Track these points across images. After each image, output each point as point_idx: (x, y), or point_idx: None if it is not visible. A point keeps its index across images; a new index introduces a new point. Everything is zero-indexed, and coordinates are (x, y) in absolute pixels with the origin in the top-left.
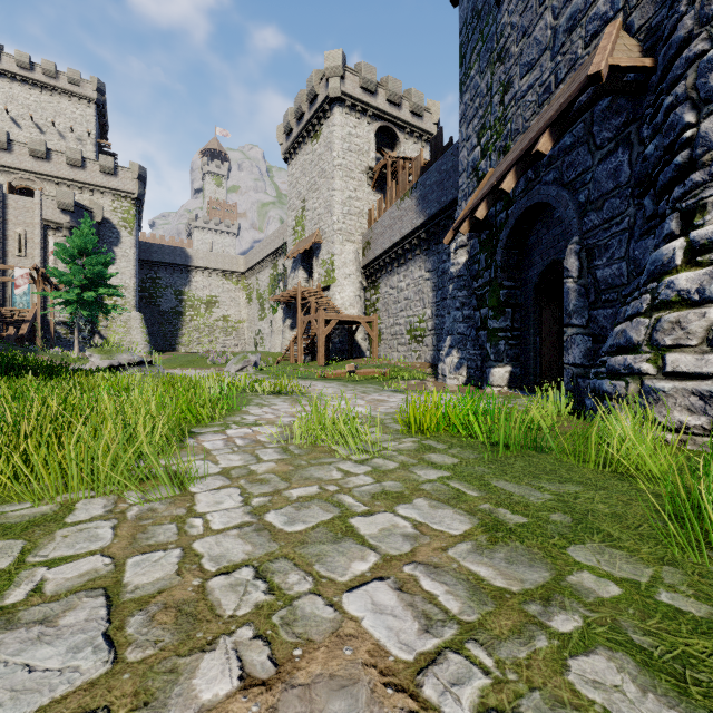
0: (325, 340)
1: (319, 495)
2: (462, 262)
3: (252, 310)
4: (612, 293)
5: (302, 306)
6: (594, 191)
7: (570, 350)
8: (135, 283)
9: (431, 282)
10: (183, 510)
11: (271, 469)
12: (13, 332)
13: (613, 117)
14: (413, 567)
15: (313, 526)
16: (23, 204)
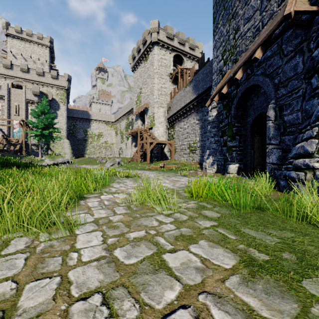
0: (150, 152)
1: (145, 237)
2: (214, 115)
3: (117, 138)
4: (293, 128)
5: (140, 137)
6: (283, 77)
7: (270, 156)
8: (66, 127)
9: (199, 125)
10: (68, 246)
11: (120, 219)
12: (13, 148)
13: (293, 40)
14: (205, 296)
15: (141, 260)
16: (17, 92)
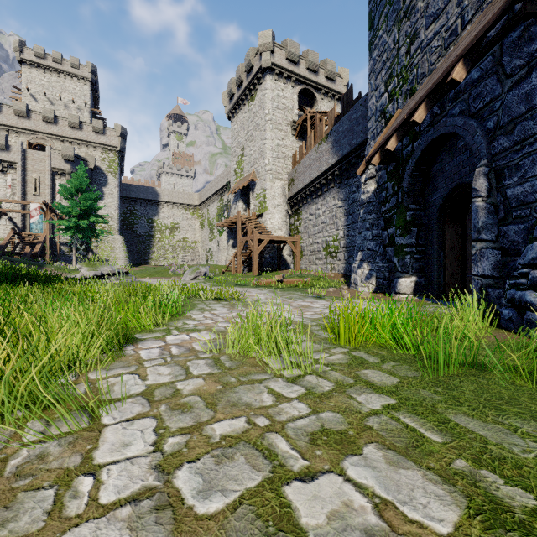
0: (259, 255)
1: (246, 434)
2: (372, 190)
3: (204, 233)
4: (524, 209)
5: (241, 230)
6: (503, 116)
7: (479, 262)
8: (118, 214)
9: (343, 209)
10: (77, 459)
11: (197, 389)
12: (29, 250)
13: (525, 45)
14: None
15: (235, 501)
16: (38, 156)
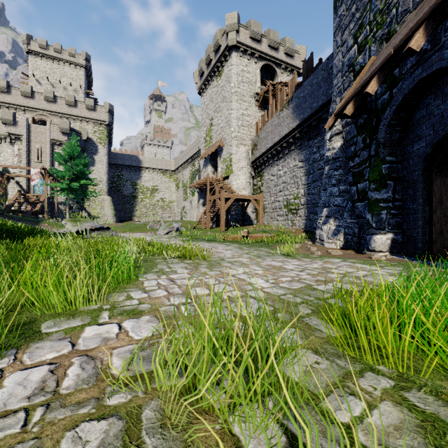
0: (226, 212)
1: None
2: (338, 146)
3: (179, 194)
4: None
5: (210, 190)
6: None
7: None
8: (107, 178)
9: (304, 169)
10: None
11: None
12: (30, 209)
13: None
14: None
15: None
16: (40, 130)
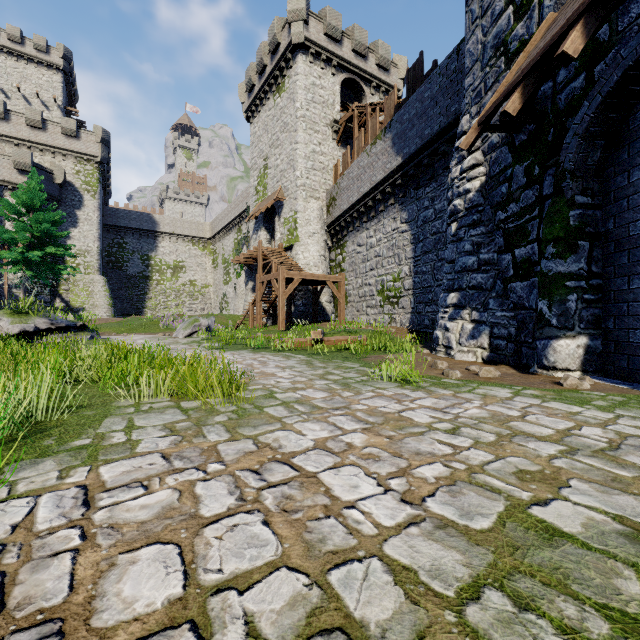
0: (287, 302)
1: None
2: (476, 187)
3: (217, 274)
4: None
5: (264, 268)
6: None
7: None
8: (98, 247)
9: (409, 234)
10: None
11: None
12: None
13: None
14: None
15: None
16: None
